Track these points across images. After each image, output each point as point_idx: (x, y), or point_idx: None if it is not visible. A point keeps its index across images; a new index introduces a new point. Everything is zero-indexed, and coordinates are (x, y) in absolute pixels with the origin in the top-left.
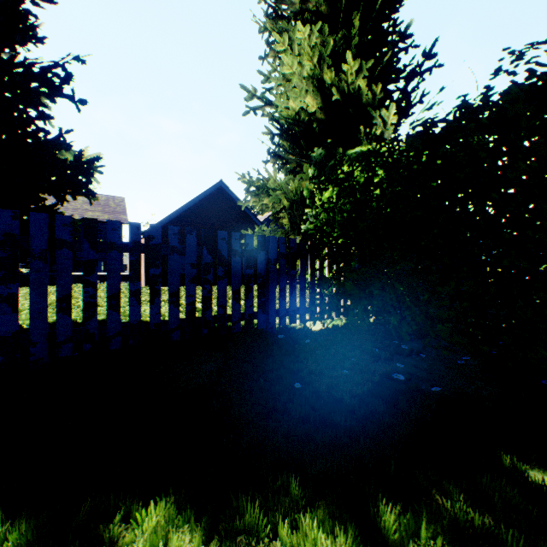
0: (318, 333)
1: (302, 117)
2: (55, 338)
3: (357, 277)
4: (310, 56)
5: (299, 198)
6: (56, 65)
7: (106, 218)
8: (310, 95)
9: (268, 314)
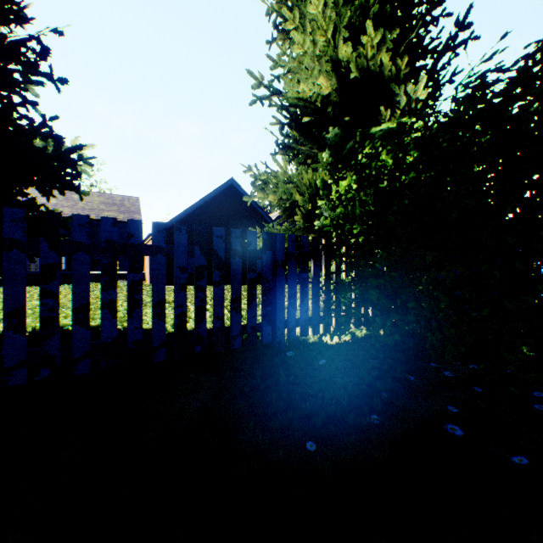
0: (334, 349)
1: (315, 101)
2: (3, 362)
3: (386, 283)
4: (324, 30)
5: (312, 191)
6: (30, 37)
7: (121, 218)
8: (324, 75)
9: (275, 326)
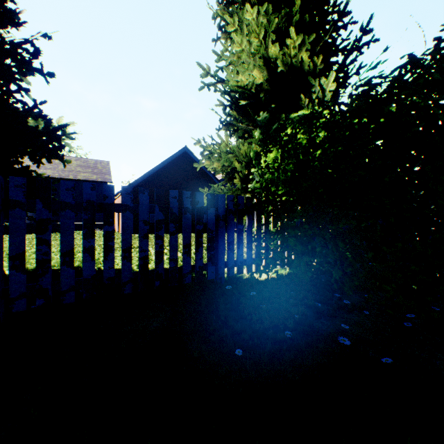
0: (263, 283)
1: (250, 88)
2: (8, 294)
3: (300, 233)
4: (257, 33)
5: (248, 160)
6: (26, 41)
7: (94, 178)
8: (258, 68)
9: (217, 266)
